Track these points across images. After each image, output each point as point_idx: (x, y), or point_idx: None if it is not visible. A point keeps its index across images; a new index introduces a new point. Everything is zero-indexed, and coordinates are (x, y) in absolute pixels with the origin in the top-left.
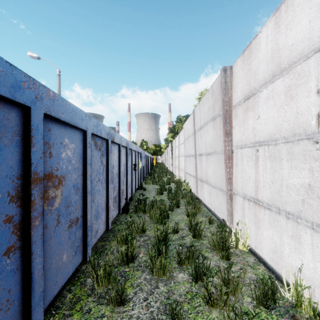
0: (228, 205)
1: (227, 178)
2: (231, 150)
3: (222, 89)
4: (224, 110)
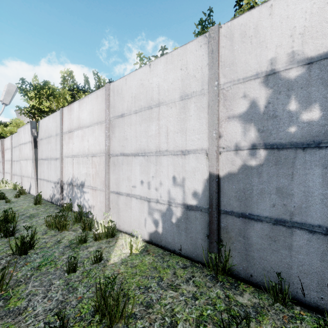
0: (3, 176)
1: (3, 169)
2: (4, 161)
3: (1, 145)
4: (2, 150)
